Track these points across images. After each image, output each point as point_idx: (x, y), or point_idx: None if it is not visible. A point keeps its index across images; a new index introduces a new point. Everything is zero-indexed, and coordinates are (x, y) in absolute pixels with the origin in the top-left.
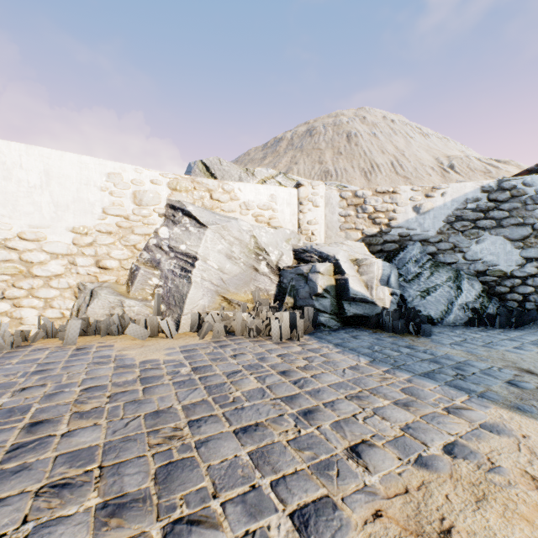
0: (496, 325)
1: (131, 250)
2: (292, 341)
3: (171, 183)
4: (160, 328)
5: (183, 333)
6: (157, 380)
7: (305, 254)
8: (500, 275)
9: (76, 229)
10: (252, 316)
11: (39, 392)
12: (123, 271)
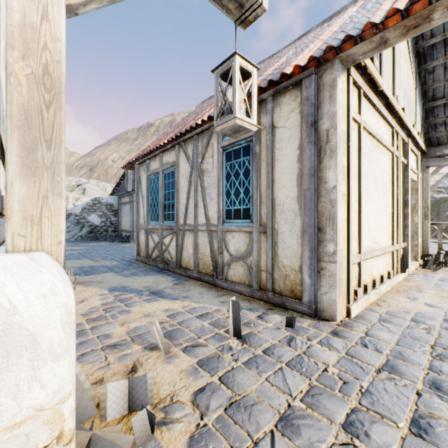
0: (81, 240)
1: None
2: None
3: None
4: None
5: None
6: None
7: None
8: (96, 226)
9: None
10: None
11: None
12: None
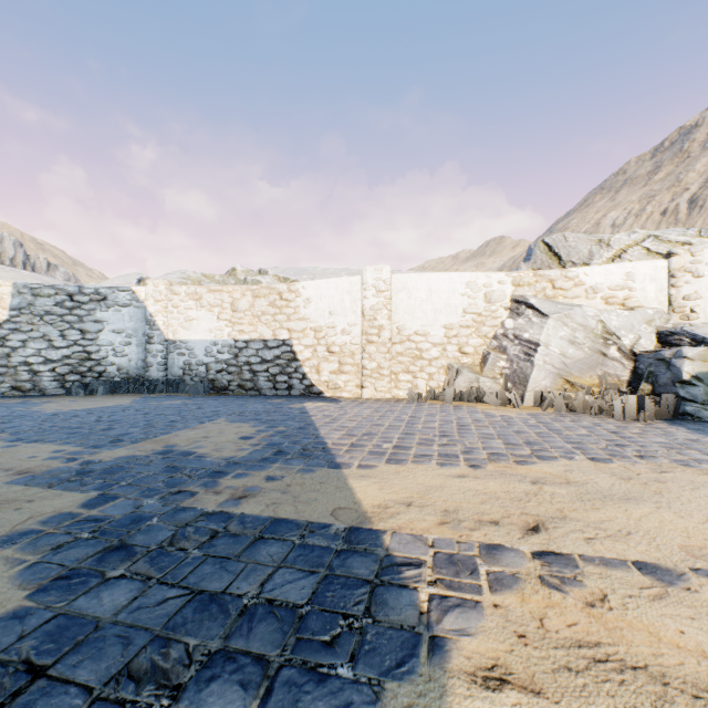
0: None
1: (482, 339)
2: (637, 421)
3: (514, 281)
4: (507, 400)
5: (526, 407)
6: (514, 422)
7: (672, 337)
8: None
9: (446, 326)
10: (594, 396)
11: (451, 417)
12: (477, 356)
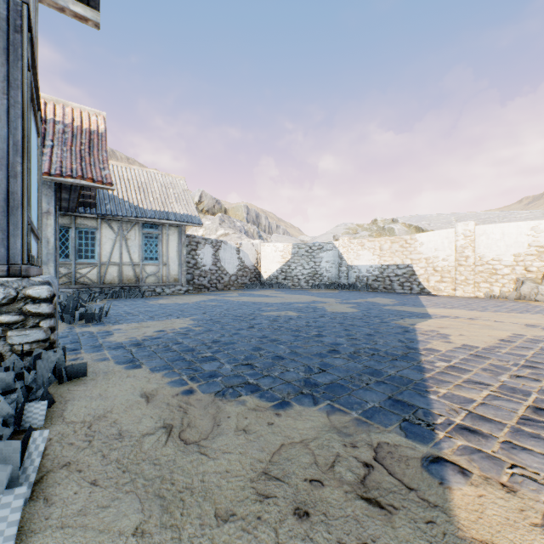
0: None
1: (543, 262)
2: None
3: None
4: None
5: None
6: (537, 307)
7: None
8: None
9: (515, 255)
10: None
11: (499, 304)
12: (539, 273)
